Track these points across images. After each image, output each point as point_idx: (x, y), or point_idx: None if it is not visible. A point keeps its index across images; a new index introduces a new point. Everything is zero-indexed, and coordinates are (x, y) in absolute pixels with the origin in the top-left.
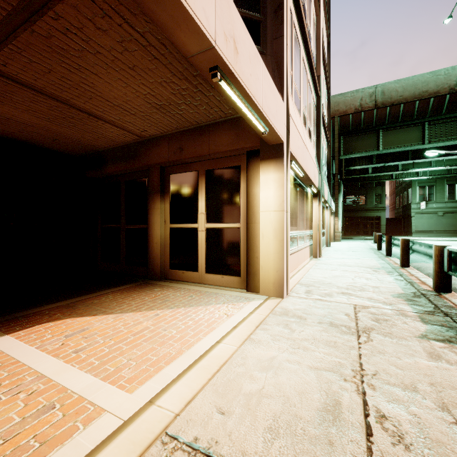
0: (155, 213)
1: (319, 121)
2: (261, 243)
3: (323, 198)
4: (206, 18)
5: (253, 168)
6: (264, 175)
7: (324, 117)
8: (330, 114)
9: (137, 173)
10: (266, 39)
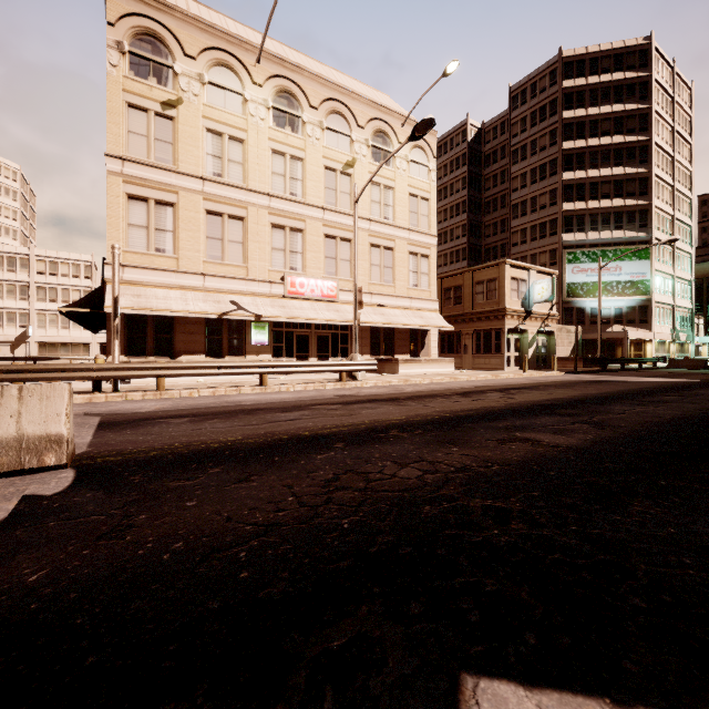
0: (618, 350)
1: (673, 314)
2: (647, 356)
3: (679, 341)
4: (642, 337)
5: (645, 343)
6: (648, 344)
7: (680, 306)
8: (692, 292)
9: (611, 341)
10: (648, 322)
